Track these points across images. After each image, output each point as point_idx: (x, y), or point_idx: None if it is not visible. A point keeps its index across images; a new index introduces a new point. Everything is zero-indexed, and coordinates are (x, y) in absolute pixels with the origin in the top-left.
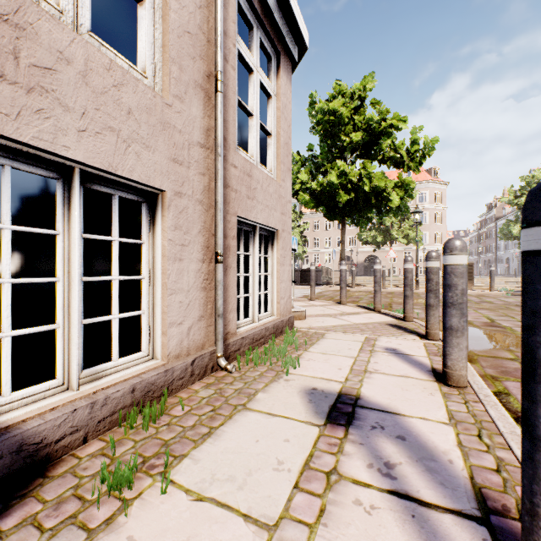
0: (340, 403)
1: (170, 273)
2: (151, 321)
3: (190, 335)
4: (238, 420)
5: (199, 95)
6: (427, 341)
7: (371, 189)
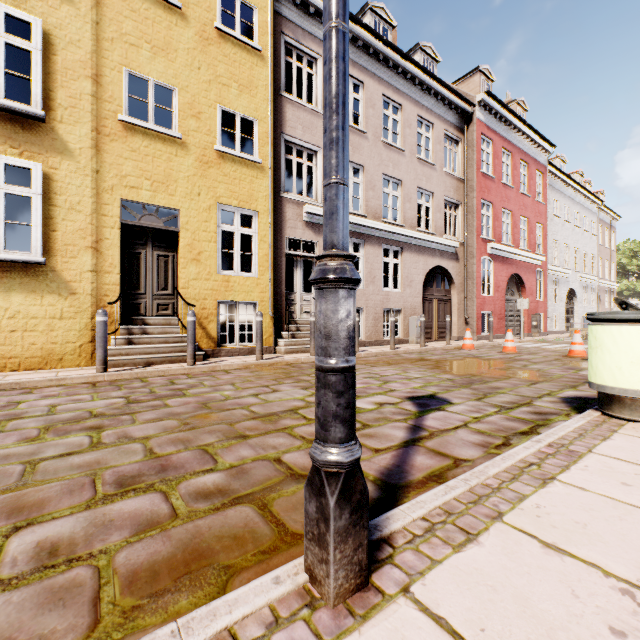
0: None
1: None
2: None
3: None
4: None
5: (609, 306)
6: None
7: None
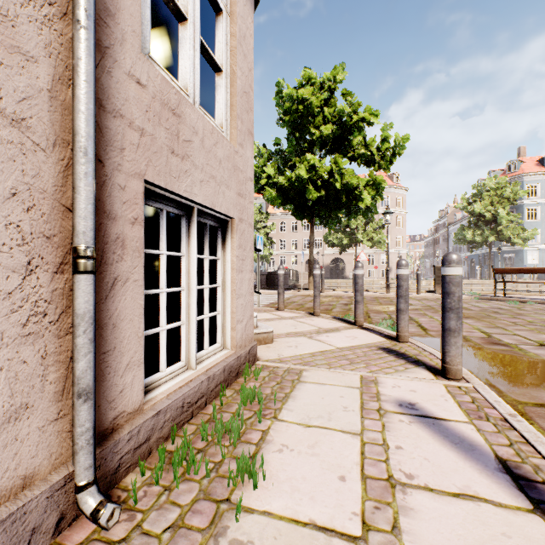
0: None
1: None
2: None
3: None
4: None
5: None
6: (448, 381)
7: (342, 187)
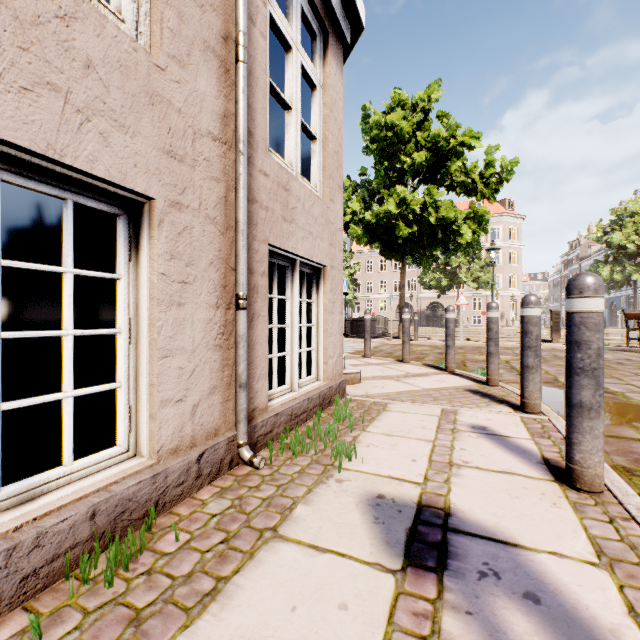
0: (422, 524)
1: (162, 324)
2: (133, 398)
3: (196, 416)
4: (264, 561)
5: (210, 62)
6: (524, 414)
7: (438, 221)
